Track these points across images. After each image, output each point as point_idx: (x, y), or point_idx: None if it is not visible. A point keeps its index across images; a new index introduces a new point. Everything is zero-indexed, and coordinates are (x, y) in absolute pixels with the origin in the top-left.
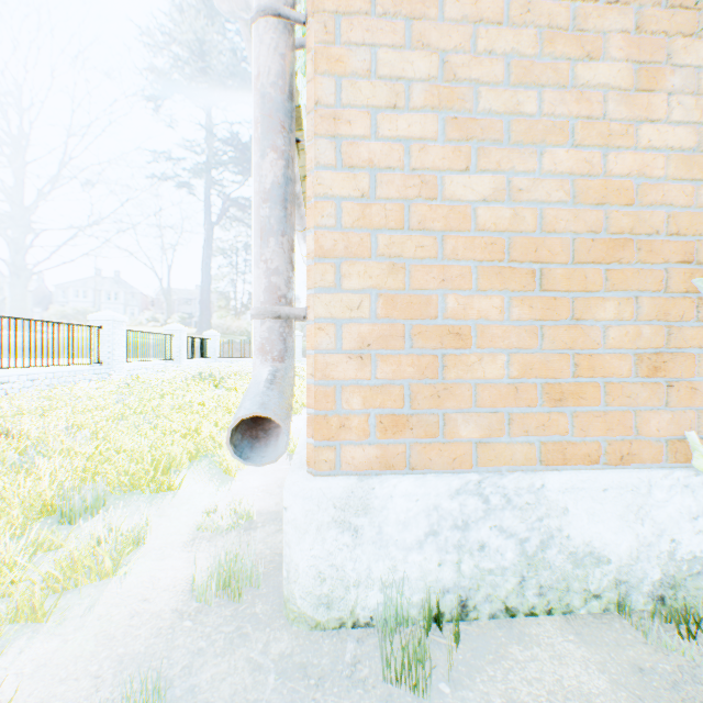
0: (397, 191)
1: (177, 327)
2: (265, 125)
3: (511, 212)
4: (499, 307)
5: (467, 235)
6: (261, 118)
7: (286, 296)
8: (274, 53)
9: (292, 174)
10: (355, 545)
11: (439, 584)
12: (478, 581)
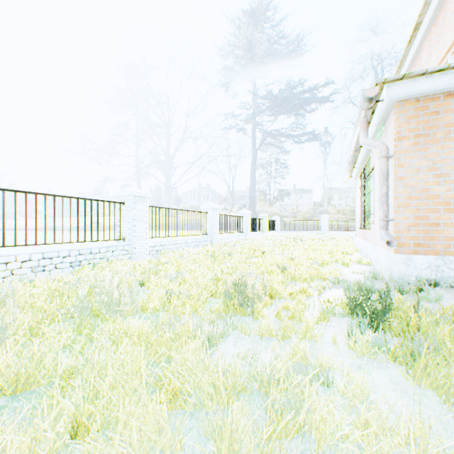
0: (418, 192)
1: (264, 215)
2: (382, 180)
3: (453, 195)
4: (449, 217)
5: (439, 200)
6: (381, 179)
7: (387, 216)
8: (384, 165)
9: (388, 189)
10: (407, 267)
11: (430, 278)
12: (441, 279)
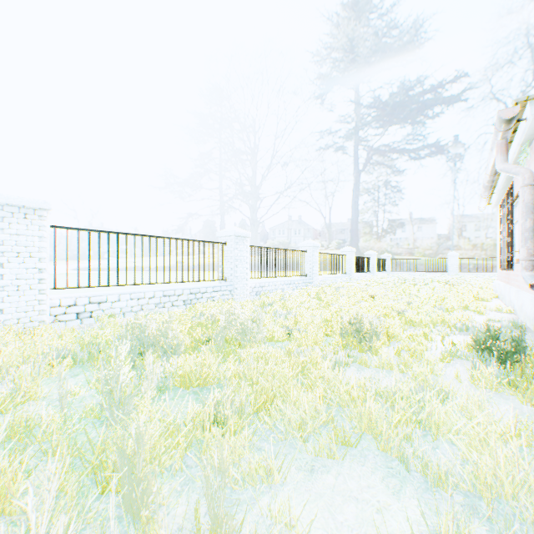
0: None
1: (371, 253)
2: (525, 213)
3: None
4: None
5: None
6: (524, 211)
7: (532, 255)
8: (528, 195)
9: (533, 223)
10: None
11: None
12: None
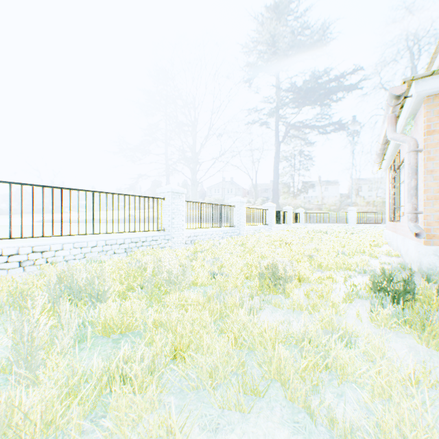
0: None
1: (288, 208)
2: (411, 174)
3: None
4: None
5: None
6: (410, 172)
7: (416, 209)
8: (413, 159)
9: (417, 182)
10: (438, 259)
11: None
12: None
